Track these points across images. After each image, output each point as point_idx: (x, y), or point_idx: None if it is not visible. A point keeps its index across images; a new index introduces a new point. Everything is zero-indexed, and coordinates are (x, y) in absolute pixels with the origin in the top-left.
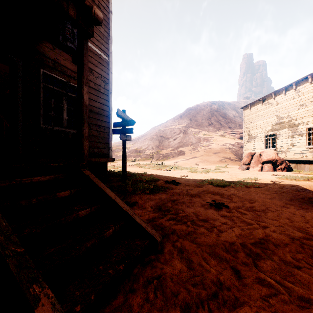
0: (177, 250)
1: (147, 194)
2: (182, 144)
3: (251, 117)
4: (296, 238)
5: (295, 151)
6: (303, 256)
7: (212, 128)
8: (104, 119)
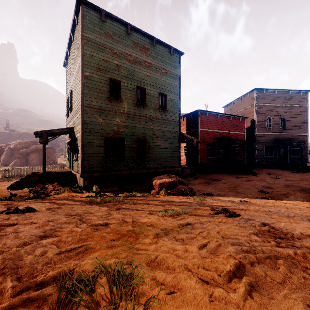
0: None
1: None
2: None
3: None
4: None
5: None
6: None
7: None
8: (305, 151)
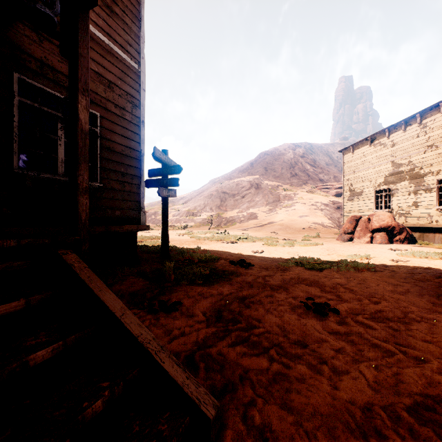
0: (253, 434)
1: (199, 285)
2: (253, 203)
3: (354, 164)
4: None
5: (419, 214)
6: None
7: (295, 181)
8: (132, 163)
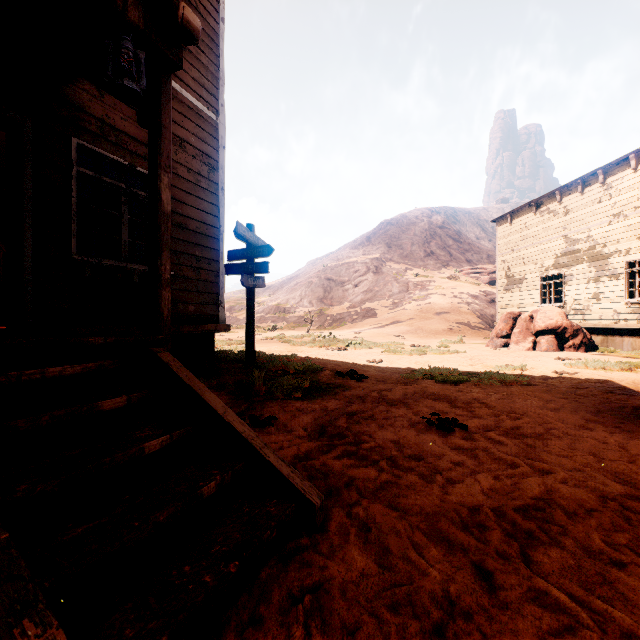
0: (356, 524)
1: (297, 400)
2: (371, 294)
3: (513, 240)
4: (611, 497)
5: (602, 309)
6: (629, 537)
7: (432, 262)
8: (209, 243)
